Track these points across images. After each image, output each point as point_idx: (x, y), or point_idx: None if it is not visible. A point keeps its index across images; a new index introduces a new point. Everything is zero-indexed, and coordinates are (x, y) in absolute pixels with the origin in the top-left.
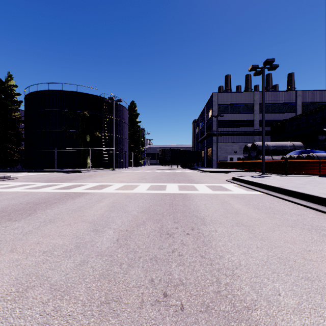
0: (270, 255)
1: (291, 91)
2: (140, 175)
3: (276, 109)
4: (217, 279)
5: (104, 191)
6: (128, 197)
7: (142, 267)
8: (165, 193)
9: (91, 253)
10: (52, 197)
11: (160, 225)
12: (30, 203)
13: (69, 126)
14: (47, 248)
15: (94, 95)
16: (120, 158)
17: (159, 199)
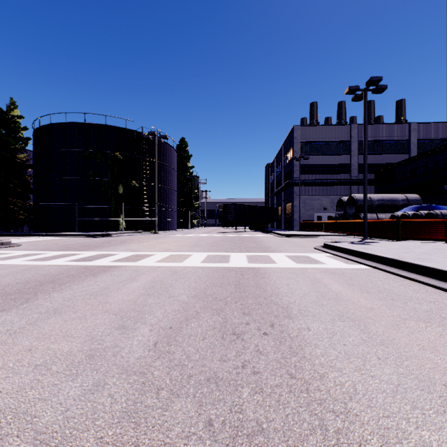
0: (402, 373)
1: (403, 124)
2: (193, 241)
3: (381, 149)
4: (320, 421)
5: (140, 264)
6: (175, 274)
7: (194, 396)
8: (229, 267)
9: (111, 369)
10: (64, 274)
11: (222, 318)
12: (31, 282)
13: (94, 173)
14: (42, 359)
15: (130, 129)
16: (166, 217)
17: (220, 276)
